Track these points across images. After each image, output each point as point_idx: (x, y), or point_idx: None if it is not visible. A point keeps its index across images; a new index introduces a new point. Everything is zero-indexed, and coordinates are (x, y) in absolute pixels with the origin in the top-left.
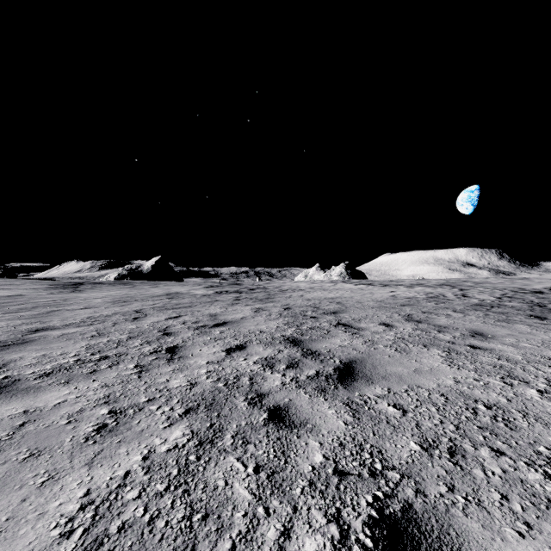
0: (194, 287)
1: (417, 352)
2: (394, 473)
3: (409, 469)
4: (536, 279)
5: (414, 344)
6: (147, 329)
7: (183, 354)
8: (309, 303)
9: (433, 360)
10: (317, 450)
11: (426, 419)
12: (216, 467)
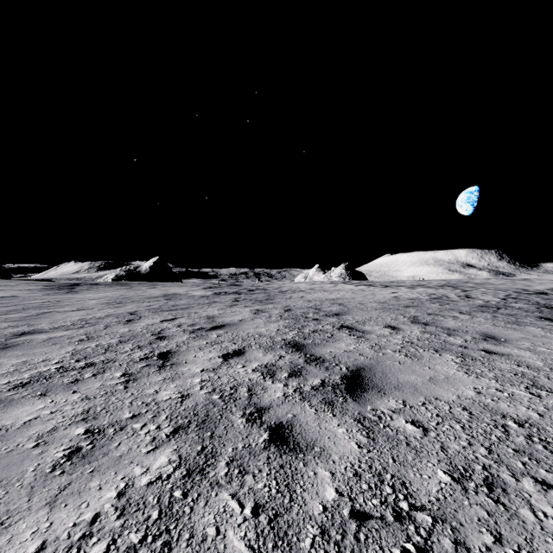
0: (192, 288)
1: (428, 358)
2: (424, 514)
3: (442, 509)
4: (537, 280)
5: (424, 349)
6: (140, 332)
7: (176, 360)
8: (310, 304)
9: (448, 367)
10: (328, 483)
11: (452, 440)
12: (206, 508)
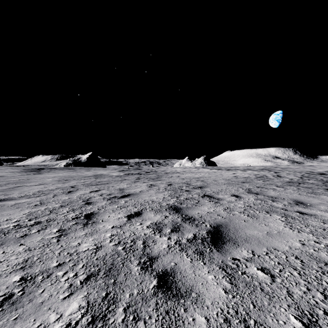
0: (112, 170)
1: (263, 217)
2: None
3: None
4: (318, 166)
5: (259, 211)
6: (75, 199)
7: (96, 219)
8: (183, 181)
9: (277, 224)
10: None
11: (294, 286)
12: None
